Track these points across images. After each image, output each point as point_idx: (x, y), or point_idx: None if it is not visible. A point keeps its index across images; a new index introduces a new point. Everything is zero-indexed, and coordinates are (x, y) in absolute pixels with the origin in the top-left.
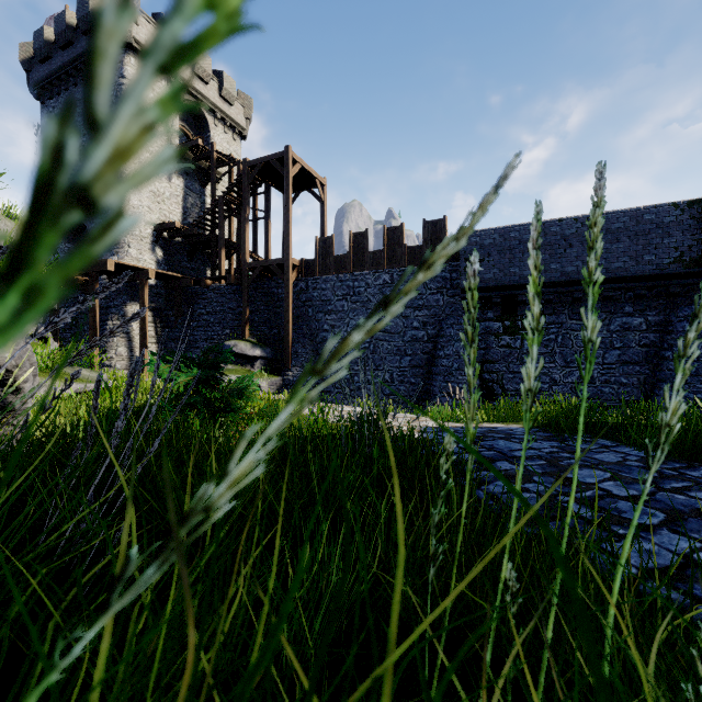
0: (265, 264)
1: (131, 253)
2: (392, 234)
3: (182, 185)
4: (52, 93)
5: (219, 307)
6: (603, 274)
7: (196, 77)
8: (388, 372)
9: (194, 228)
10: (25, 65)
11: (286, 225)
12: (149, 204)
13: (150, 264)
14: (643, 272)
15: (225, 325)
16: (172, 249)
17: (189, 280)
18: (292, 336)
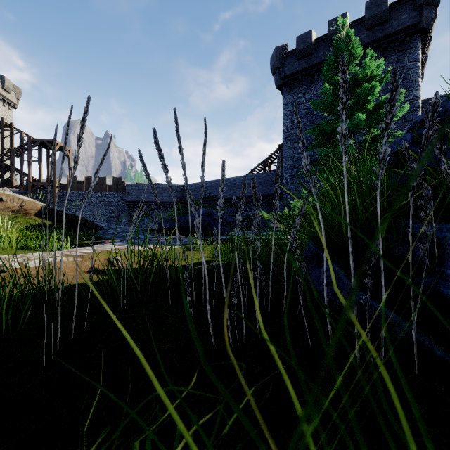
0: (42, 184)
1: None
2: (102, 179)
3: None
4: None
5: None
6: (164, 201)
7: None
8: None
9: None
10: None
11: (54, 170)
12: None
13: None
14: (172, 201)
15: None
16: None
17: None
18: None
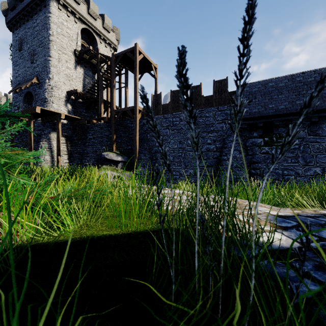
0: (124, 110)
1: (53, 106)
2: (195, 89)
3: (82, 72)
4: (17, 26)
5: (100, 135)
6: None
7: (90, 16)
8: (193, 169)
9: (87, 93)
10: (4, 13)
11: (135, 87)
12: (64, 81)
13: (64, 112)
14: None
15: (102, 144)
16: (77, 105)
17: (84, 120)
18: (138, 149)
